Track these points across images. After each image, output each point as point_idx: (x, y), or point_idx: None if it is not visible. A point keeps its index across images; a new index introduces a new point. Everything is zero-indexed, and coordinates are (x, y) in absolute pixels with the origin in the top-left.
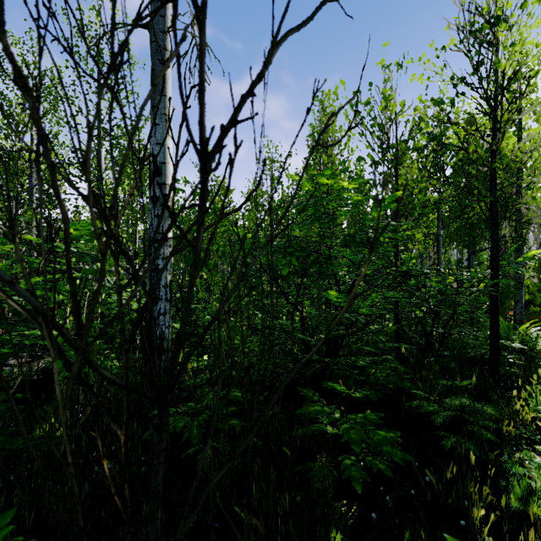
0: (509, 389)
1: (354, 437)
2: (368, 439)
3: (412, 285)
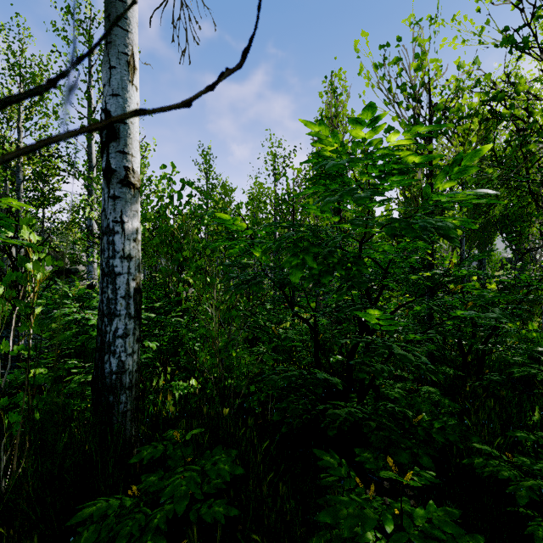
0: None
1: None
2: None
3: (491, 298)
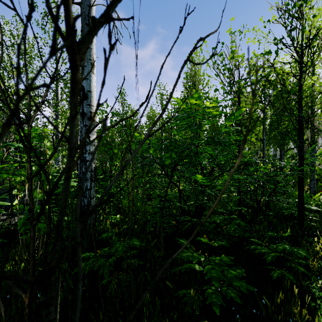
0: (310, 236)
1: (214, 275)
2: (224, 276)
3: (251, 170)
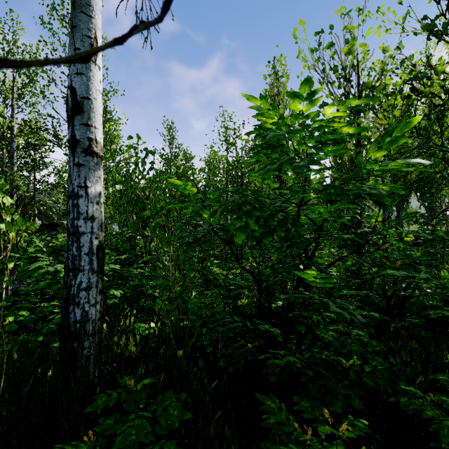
0: None
1: None
2: None
3: (418, 257)
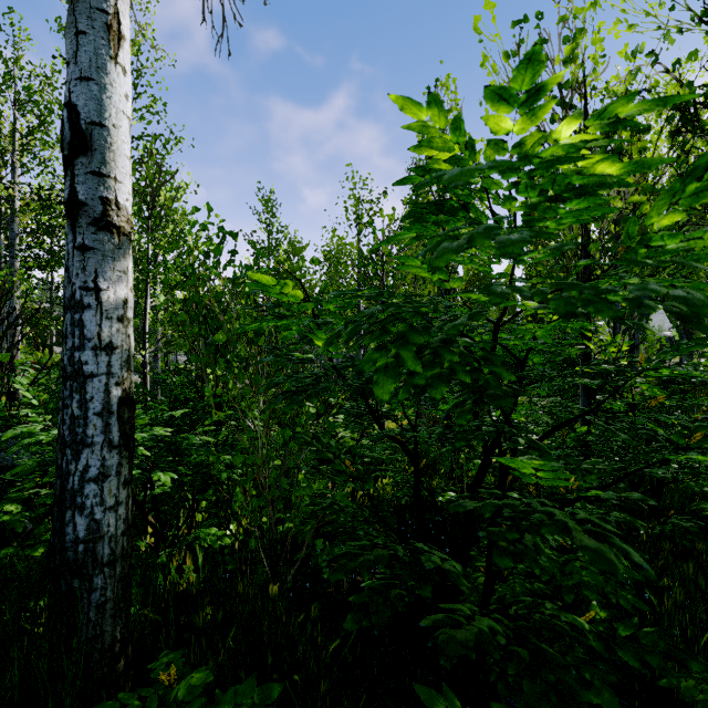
0: None
1: None
2: None
3: None
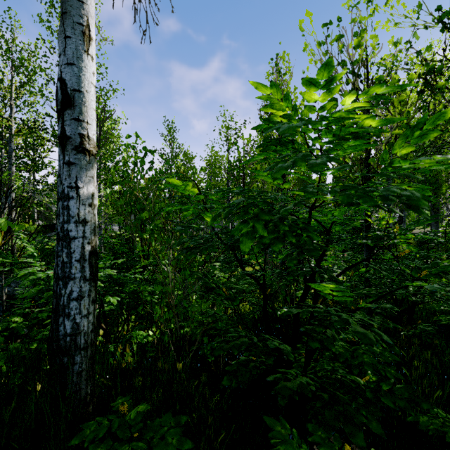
0: None
1: None
2: None
3: (447, 266)
